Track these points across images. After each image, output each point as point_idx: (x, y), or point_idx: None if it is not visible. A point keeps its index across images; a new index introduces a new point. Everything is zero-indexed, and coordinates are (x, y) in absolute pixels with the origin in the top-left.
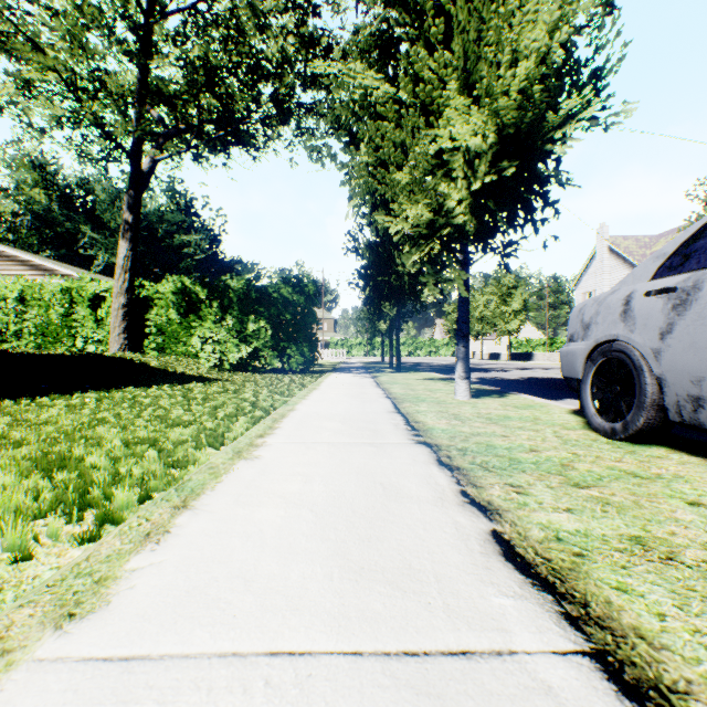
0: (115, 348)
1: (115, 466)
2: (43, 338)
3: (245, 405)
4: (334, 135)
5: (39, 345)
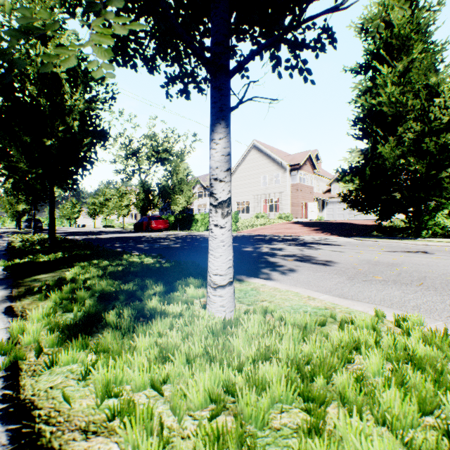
0: None
1: None
2: None
3: None
4: None
5: None
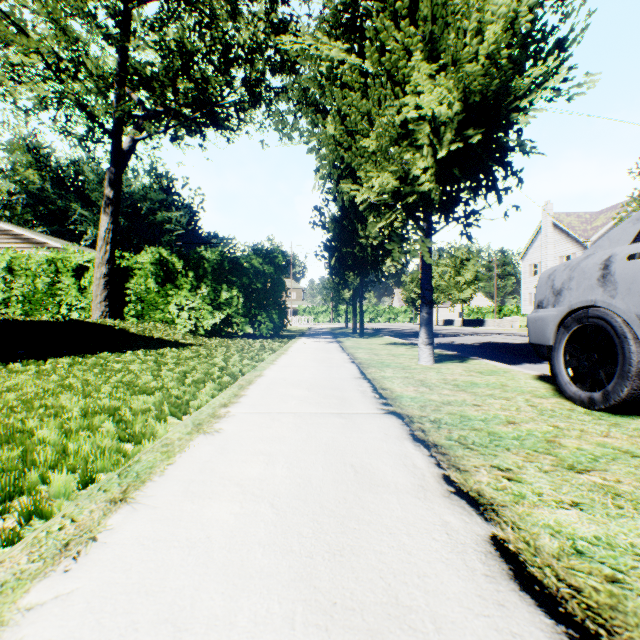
0: (97, 315)
1: (63, 442)
2: (30, 306)
3: (214, 371)
4: (301, 117)
5: (26, 312)
